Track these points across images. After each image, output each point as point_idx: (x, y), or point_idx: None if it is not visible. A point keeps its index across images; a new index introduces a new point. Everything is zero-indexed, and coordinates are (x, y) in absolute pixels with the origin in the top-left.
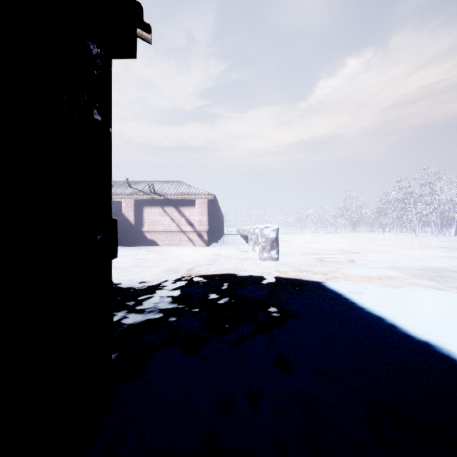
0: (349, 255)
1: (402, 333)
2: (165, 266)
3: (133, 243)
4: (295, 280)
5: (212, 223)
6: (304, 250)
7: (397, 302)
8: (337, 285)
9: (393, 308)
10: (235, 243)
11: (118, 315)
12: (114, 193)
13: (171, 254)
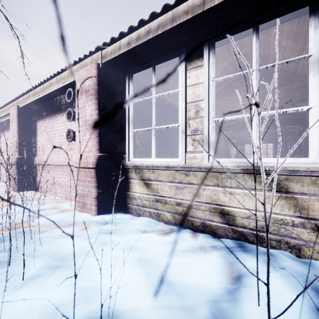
0: None
1: None
2: None
3: None
4: None
5: None
6: None
7: None
8: None
9: None
10: None
11: None
12: None
13: None
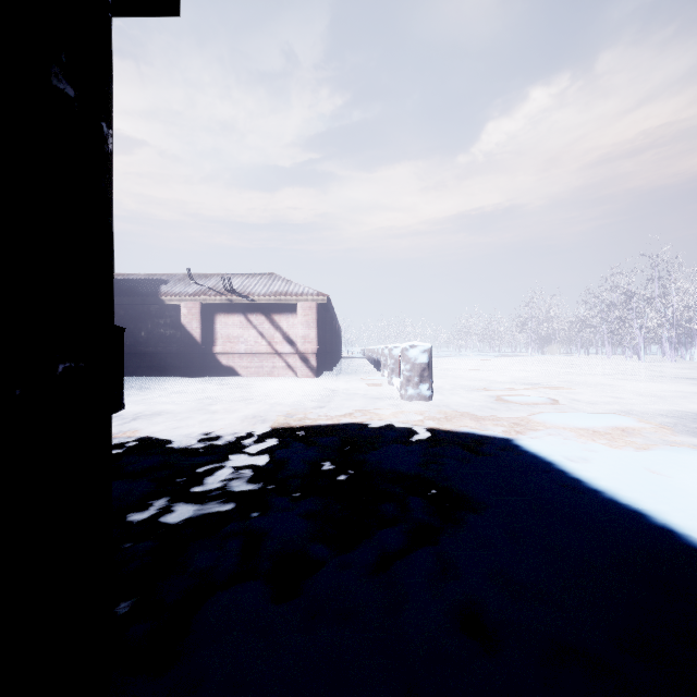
0: (544, 391)
1: (692, 548)
2: (247, 410)
3: (198, 372)
4: (467, 436)
5: (324, 339)
6: (470, 384)
7: (656, 479)
8: (539, 445)
9: (654, 491)
10: (361, 371)
11: (155, 507)
12: (169, 293)
13: (258, 389)
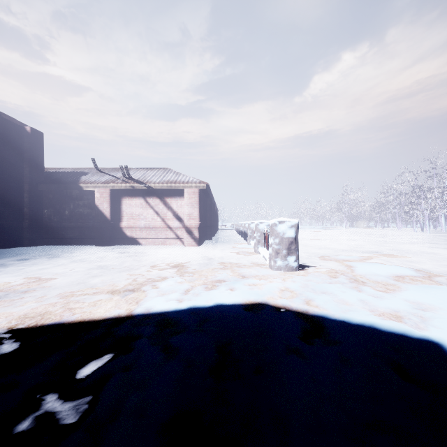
0: (386, 259)
1: None
2: (125, 284)
3: (108, 242)
4: (373, 337)
5: (205, 217)
6: (319, 251)
7: None
8: None
9: None
10: (232, 240)
11: None
12: (86, 181)
13: (148, 257)
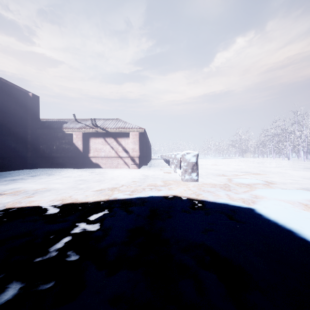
0: (253, 176)
1: None
2: (99, 188)
3: (81, 166)
4: (225, 207)
5: (142, 150)
6: (214, 172)
7: None
8: (273, 214)
9: None
10: (160, 165)
11: None
12: (67, 127)
13: (108, 175)
